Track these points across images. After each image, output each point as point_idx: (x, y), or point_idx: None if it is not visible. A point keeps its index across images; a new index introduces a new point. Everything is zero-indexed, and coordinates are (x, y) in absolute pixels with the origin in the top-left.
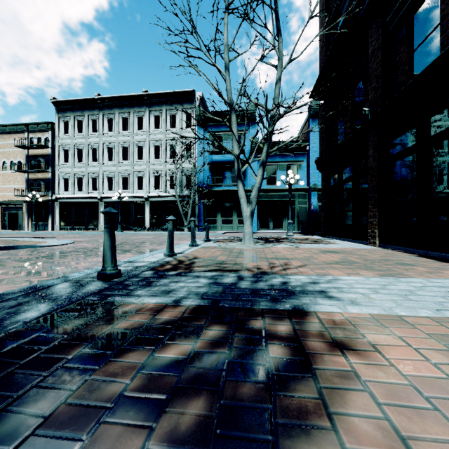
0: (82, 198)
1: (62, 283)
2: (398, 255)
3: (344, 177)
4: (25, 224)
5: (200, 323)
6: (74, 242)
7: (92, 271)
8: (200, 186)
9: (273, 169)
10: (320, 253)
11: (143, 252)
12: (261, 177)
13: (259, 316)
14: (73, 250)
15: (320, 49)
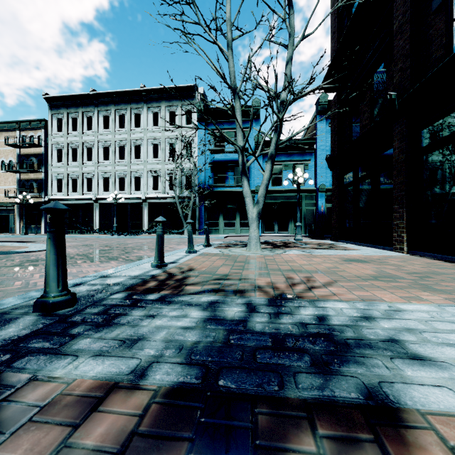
0: (76, 200)
1: None
2: (441, 265)
3: (360, 174)
4: (17, 227)
5: None
6: None
7: (38, 294)
8: (201, 186)
9: (278, 169)
10: (343, 262)
11: (131, 259)
12: (269, 172)
13: (303, 427)
14: None
15: (331, 36)
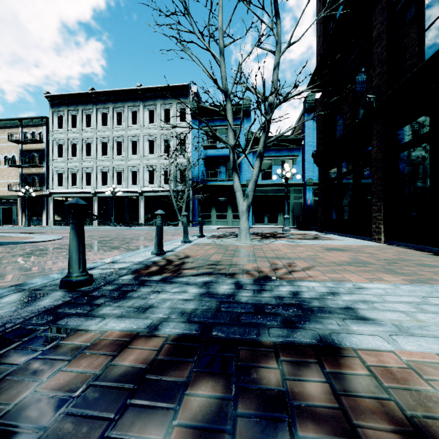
0: (76, 193)
1: (12, 295)
2: (411, 254)
3: (343, 170)
4: (19, 219)
5: (182, 373)
6: (63, 238)
7: (59, 276)
8: (194, 181)
9: (268, 164)
10: (324, 251)
11: (132, 249)
12: (258, 169)
13: (271, 358)
14: (57, 247)
15: (317, 39)
